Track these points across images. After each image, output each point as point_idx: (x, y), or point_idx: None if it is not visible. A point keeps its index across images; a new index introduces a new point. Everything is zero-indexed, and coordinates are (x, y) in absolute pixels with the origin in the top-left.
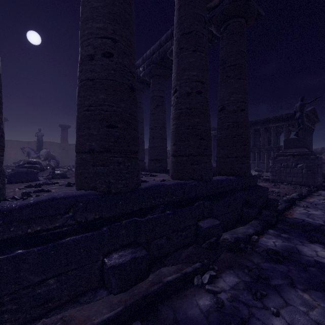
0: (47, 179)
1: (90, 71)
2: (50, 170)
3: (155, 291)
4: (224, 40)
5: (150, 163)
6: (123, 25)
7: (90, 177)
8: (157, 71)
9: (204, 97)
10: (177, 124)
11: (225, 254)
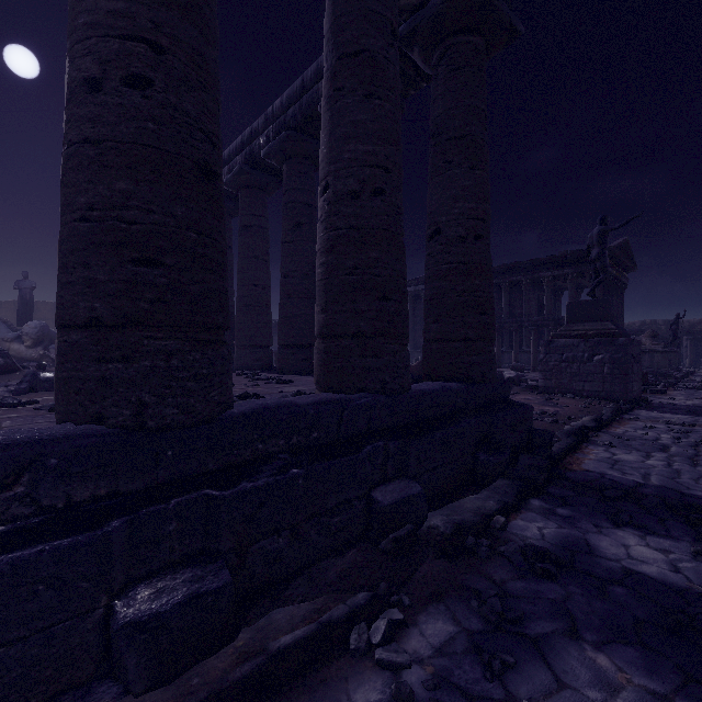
0: (16, 391)
1: (91, 120)
2: (26, 371)
3: (244, 678)
4: (440, 81)
5: (281, 353)
6: (180, 11)
7: (88, 391)
8: (298, 147)
9: (391, 203)
10: (330, 264)
11: (431, 564)
